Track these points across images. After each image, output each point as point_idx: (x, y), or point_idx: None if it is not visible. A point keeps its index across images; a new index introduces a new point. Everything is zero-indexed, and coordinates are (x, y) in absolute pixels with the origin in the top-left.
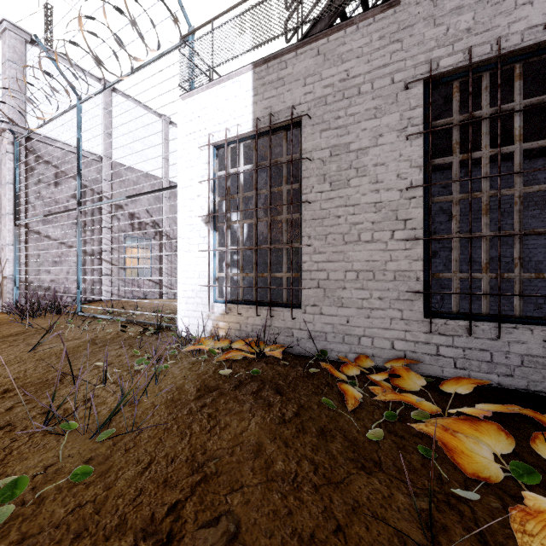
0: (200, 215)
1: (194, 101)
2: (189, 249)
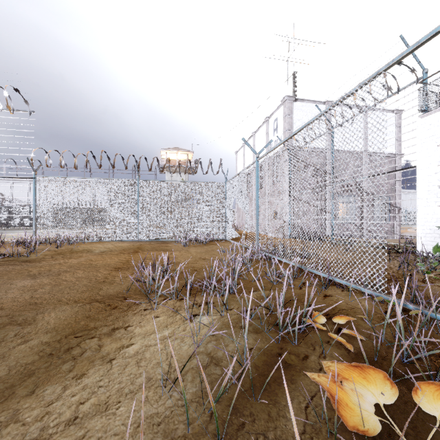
0: (436, 184)
1: (431, 118)
2: (427, 205)
